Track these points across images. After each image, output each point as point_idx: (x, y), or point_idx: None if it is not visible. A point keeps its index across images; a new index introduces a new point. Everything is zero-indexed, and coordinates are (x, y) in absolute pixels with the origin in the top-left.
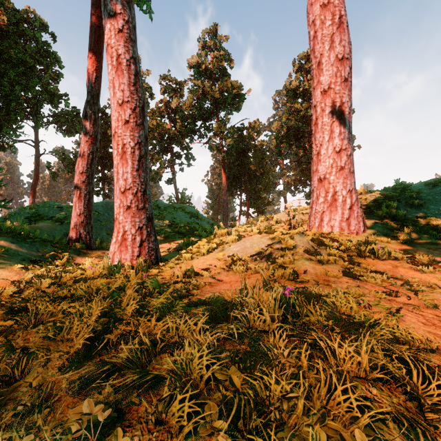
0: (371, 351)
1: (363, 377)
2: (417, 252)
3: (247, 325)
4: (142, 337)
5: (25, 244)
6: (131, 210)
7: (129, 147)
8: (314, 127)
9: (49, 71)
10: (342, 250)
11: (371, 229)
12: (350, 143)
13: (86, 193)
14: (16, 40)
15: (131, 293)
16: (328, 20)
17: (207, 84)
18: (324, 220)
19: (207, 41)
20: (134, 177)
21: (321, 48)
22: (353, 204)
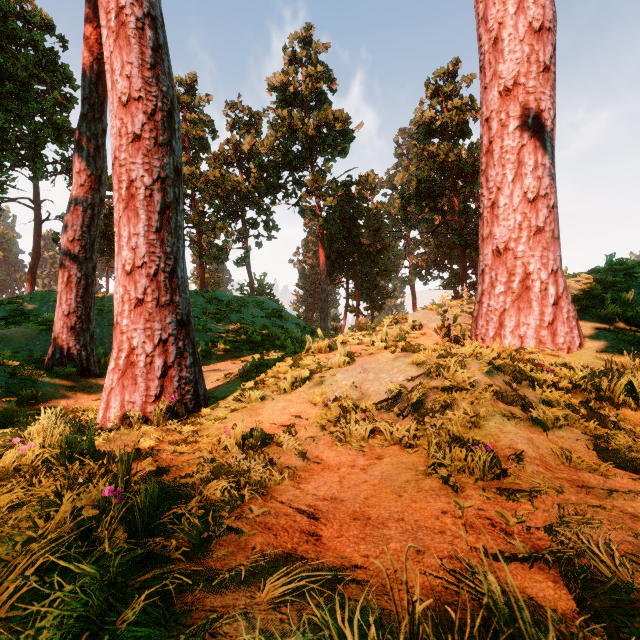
0: None
1: None
2: None
3: None
4: None
5: None
6: (146, 307)
7: (142, 187)
8: (485, 158)
9: (56, 92)
10: (562, 389)
11: (591, 341)
12: (553, 185)
13: (80, 276)
14: (3, 45)
15: None
16: None
17: (296, 115)
18: (507, 326)
19: (296, 51)
20: (152, 244)
21: (500, 12)
22: (559, 297)
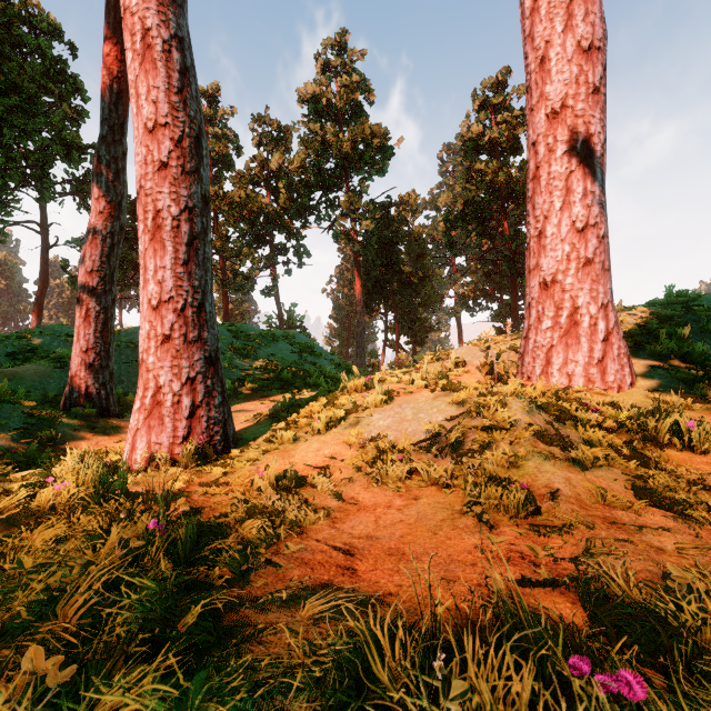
0: None
1: None
2: None
3: None
4: None
5: None
6: (173, 344)
7: (169, 217)
8: (532, 184)
9: (65, 105)
10: (607, 429)
11: (644, 379)
12: (603, 214)
13: (99, 310)
14: (7, 53)
15: (35, 658)
16: None
17: (330, 130)
18: (554, 363)
19: (330, 59)
20: (179, 277)
21: (547, 30)
22: (610, 332)
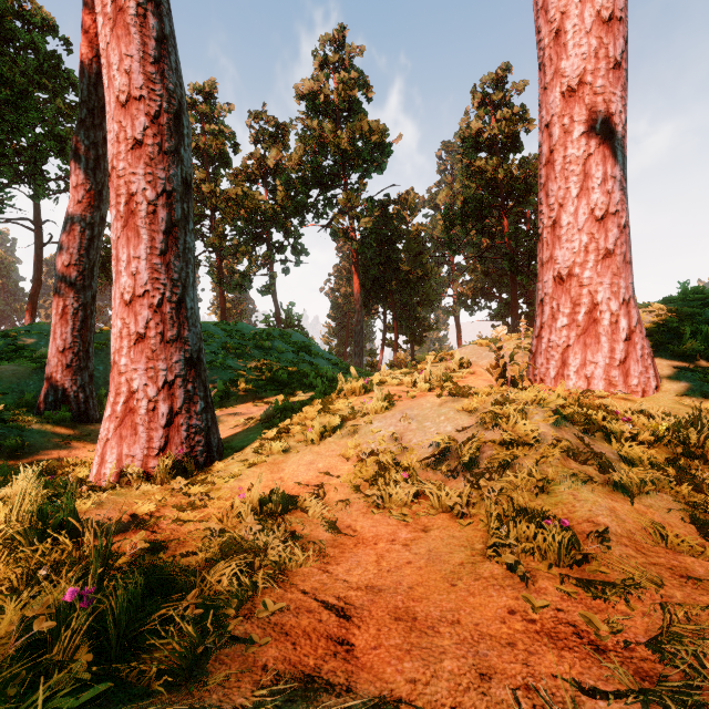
0: None
1: None
2: None
3: None
4: None
5: None
6: (148, 343)
7: (144, 201)
8: (545, 170)
9: (58, 101)
10: (642, 441)
11: (669, 382)
12: (624, 201)
13: (77, 306)
14: None
15: None
16: None
17: (327, 126)
18: (571, 365)
19: (327, 55)
20: (155, 269)
21: None
22: (632, 331)
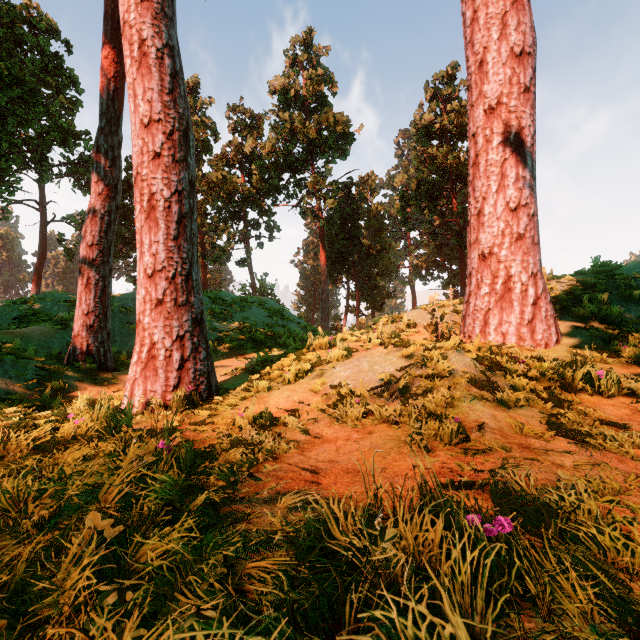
0: None
1: None
2: None
3: None
4: None
5: None
6: (165, 307)
7: (162, 199)
8: (472, 170)
9: (61, 96)
10: (531, 378)
11: (568, 338)
12: (533, 195)
13: (98, 278)
14: (10, 50)
15: (96, 519)
16: None
17: (297, 118)
18: (491, 324)
19: (297, 55)
20: (170, 250)
21: (485, 37)
22: (538, 297)
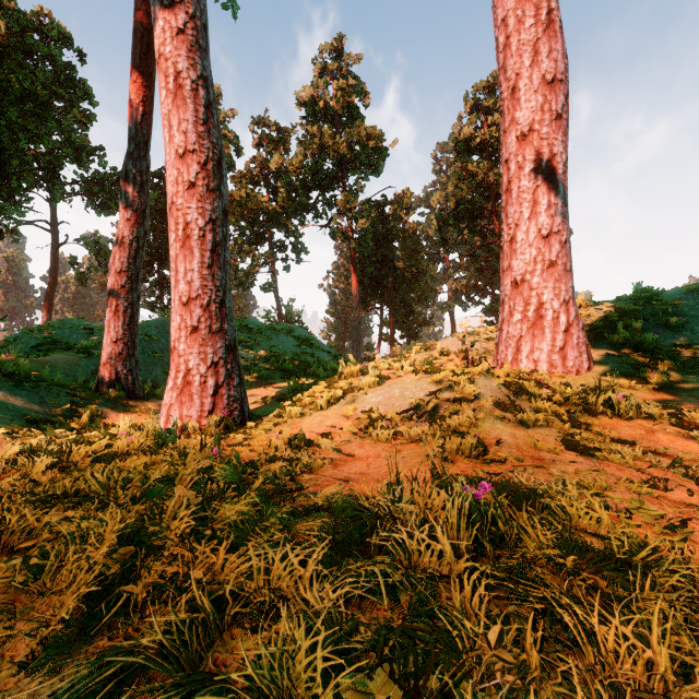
0: (662, 623)
1: (659, 693)
2: (683, 405)
3: (404, 563)
4: (195, 593)
5: (20, 392)
6: (200, 334)
7: (196, 228)
8: (505, 196)
9: (74, 110)
10: (556, 402)
11: (600, 365)
12: (565, 222)
13: (127, 305)
14: (20, 61)
15: (184, 491)
16: (529, 17)
17: (327, 132)
18: (523, 351)
19: (327, 63)
20: (205, 278)
21: (517, 64)
22: (570, 325)
